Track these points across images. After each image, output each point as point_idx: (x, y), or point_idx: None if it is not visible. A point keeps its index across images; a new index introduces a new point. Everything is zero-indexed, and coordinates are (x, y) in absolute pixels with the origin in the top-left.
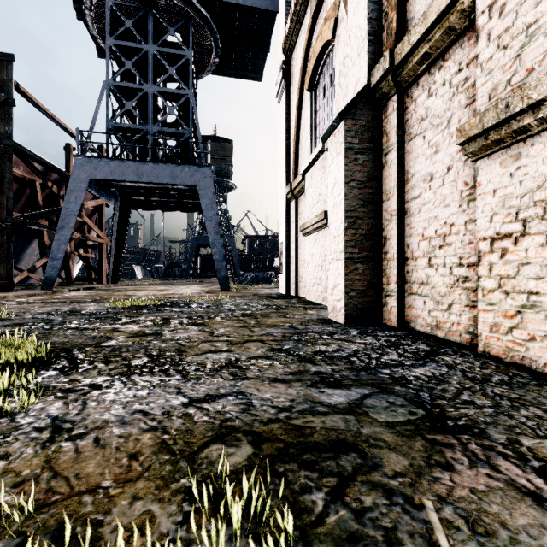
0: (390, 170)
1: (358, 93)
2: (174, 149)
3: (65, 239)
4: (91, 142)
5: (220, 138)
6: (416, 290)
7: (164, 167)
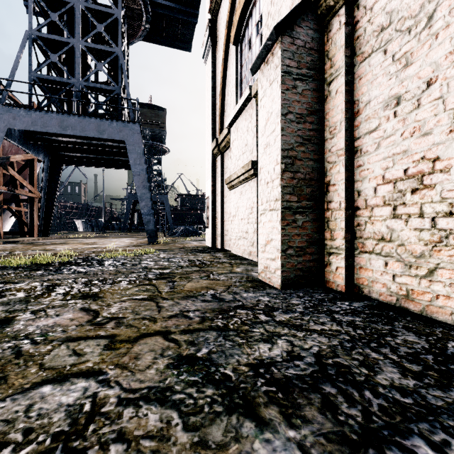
0: (335, 101)
1: (297, 5)
2: (102, 103)
3: None
4: (10, 90)
5: (155, 106)
6: (372, 247)
7: (91, 120)
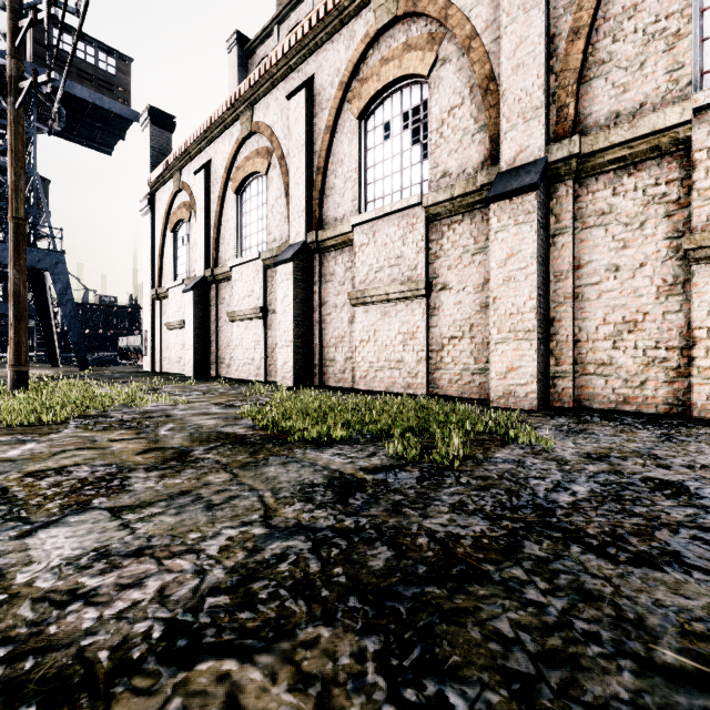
0: (213, 313)
1: (200, 279)
2: None
3: None
4: None
5: None
6: (222, 361)
7: (6, 247)
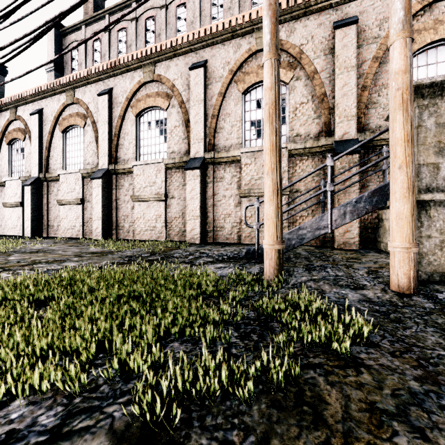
0: (45, 199)
1: (35, 179)
2: None
3: None
4: None
5: None
6: (51, 227)
7: None
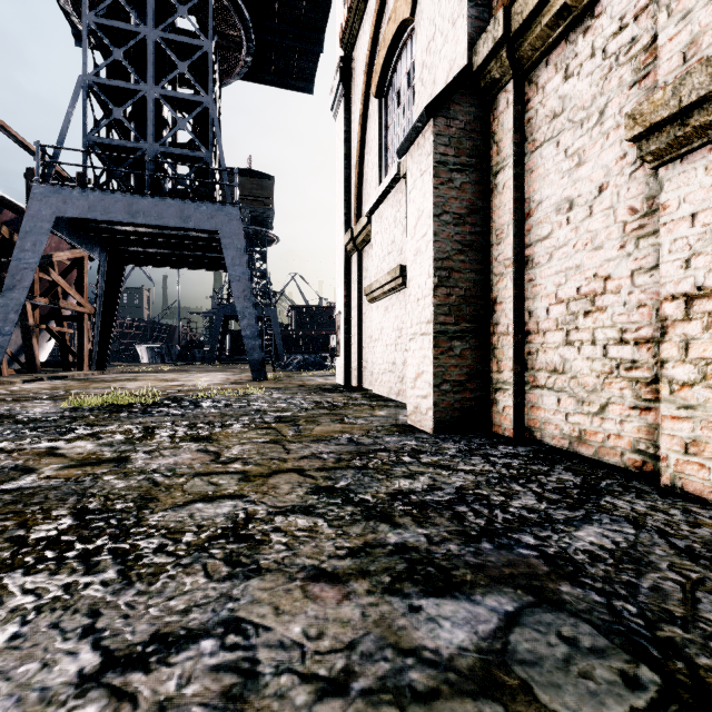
0: (502, 198)
1: (454, 78)
2: (186, 178)
3: (16, 305)
4: (59, 162)
5: (257, 173)
6: (544, 381)
7: (170, 203)
